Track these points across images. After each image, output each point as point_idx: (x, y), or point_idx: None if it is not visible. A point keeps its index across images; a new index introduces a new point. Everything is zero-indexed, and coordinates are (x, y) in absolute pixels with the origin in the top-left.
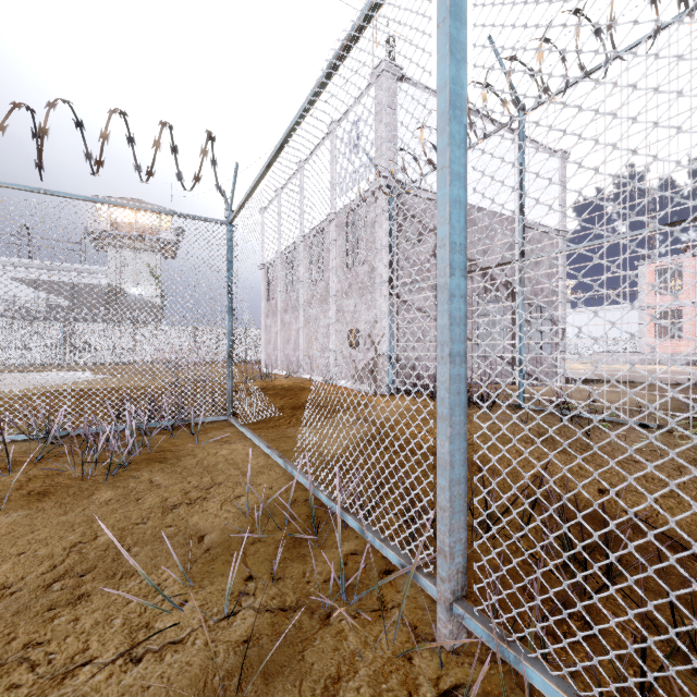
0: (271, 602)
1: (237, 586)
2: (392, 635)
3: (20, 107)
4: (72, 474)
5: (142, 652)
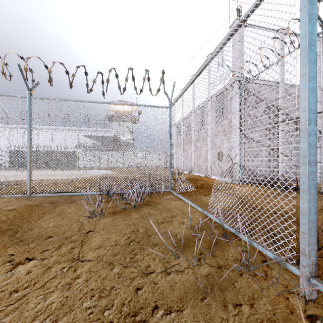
0: (213, 264)
1: (197, 255)
2: (275, 287)
3: (99, 73)
4: (120, 207)
5: (169, 271)
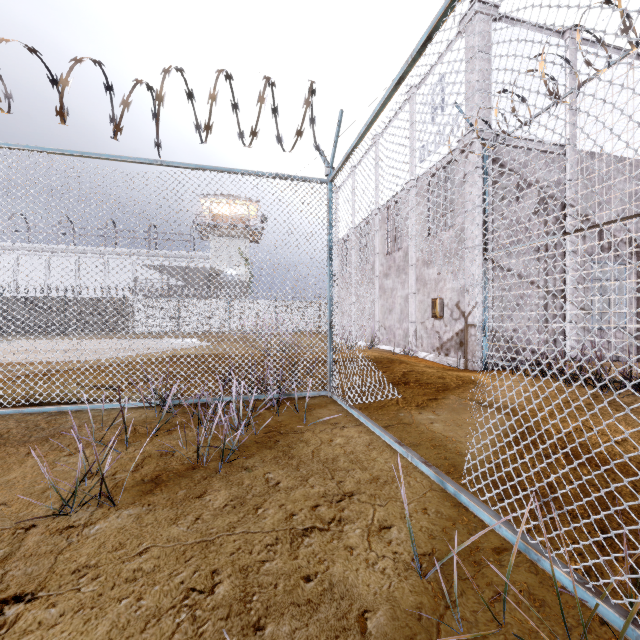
0: None
1: None
2: None
3: (141, 83)
4: (184, 456)
5: None
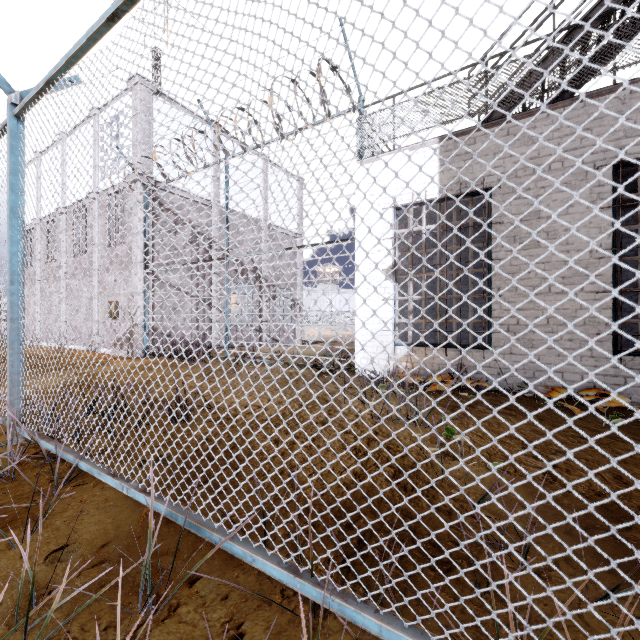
0: None
1: None
2: None
3: None
4: None
5: None
